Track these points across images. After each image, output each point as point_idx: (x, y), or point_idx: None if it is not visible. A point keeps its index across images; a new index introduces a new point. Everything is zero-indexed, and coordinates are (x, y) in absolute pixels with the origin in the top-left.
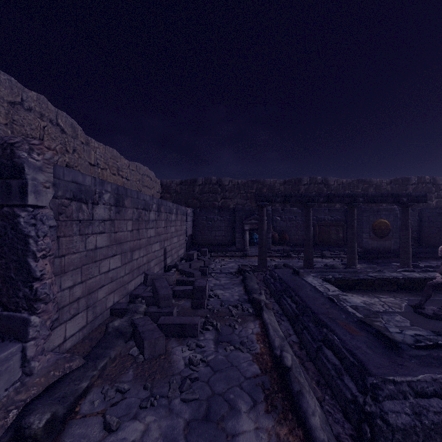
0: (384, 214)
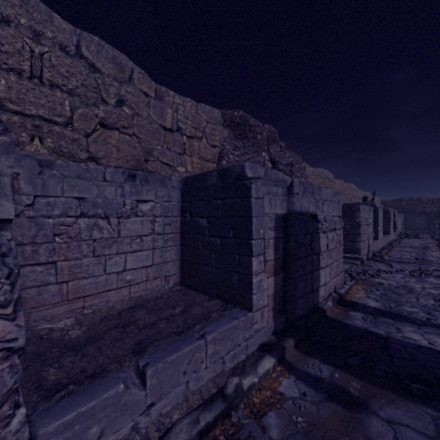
0: None
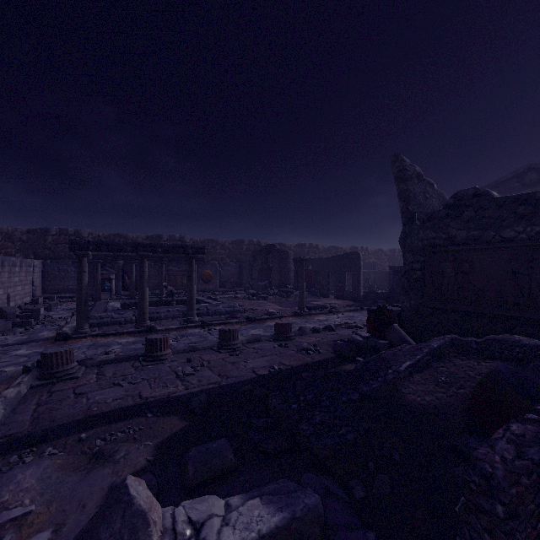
0: (209, 267)
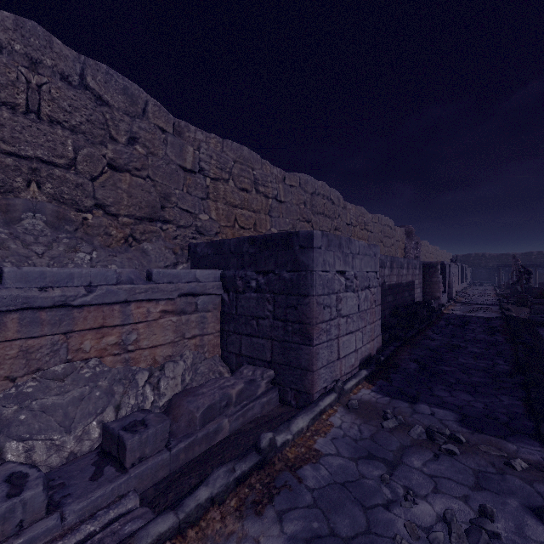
0: None
